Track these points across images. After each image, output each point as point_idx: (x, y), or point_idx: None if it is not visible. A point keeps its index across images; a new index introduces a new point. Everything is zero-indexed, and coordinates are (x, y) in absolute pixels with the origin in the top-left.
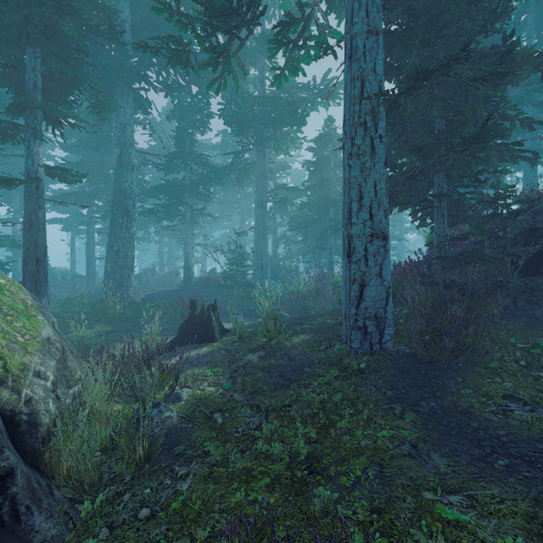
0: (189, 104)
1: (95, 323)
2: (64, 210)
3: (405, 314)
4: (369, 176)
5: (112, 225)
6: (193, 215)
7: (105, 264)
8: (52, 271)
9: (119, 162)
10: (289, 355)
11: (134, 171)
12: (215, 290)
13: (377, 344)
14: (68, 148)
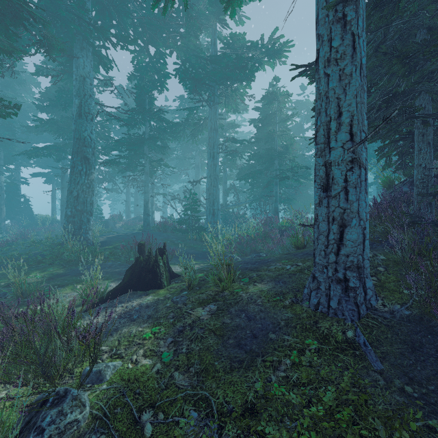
0: (148, 65)
1: (50, 266)
2: (45, 166)
3: (382, 261)
4: (352, 84)
5: (72, 171)
6: (152, 167)
7: (65, 208)
8: (35, 218)
9: (78, 112)
10: (247, 312)
11: (93, 122)
12: (171, 234)
13: (362, 301)
14: (44, 109)
